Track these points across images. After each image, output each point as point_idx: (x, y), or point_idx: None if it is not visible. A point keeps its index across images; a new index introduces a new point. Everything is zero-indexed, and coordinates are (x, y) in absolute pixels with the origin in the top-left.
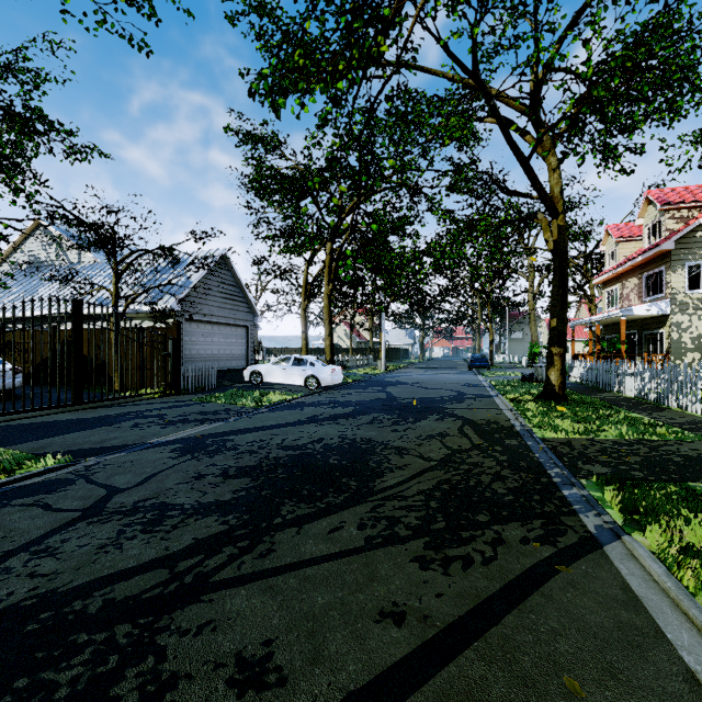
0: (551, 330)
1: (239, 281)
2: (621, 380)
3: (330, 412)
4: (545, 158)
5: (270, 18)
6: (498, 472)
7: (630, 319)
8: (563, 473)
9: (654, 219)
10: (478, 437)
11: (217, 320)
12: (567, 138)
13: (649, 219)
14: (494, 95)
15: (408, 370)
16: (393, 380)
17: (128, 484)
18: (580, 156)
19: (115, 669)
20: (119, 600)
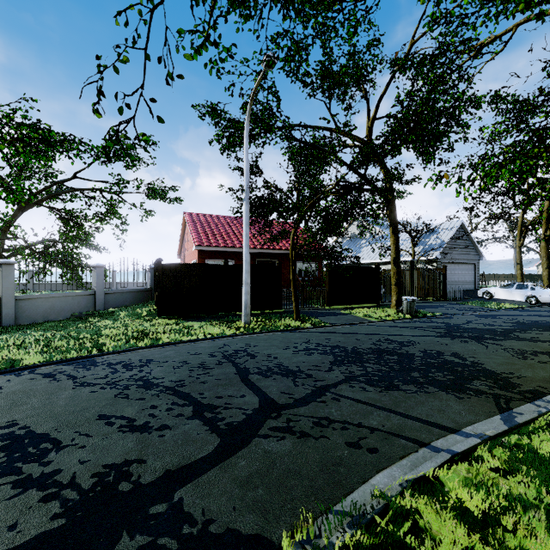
0: None
1: (470, 236)
2: None
3: (549, 314)
4: None
5: (503, 102)
6: None
7: None
8: None
9: None
10: None
11: (457, 261)
12: None
13: None
14: None
15: None
16: None
17: (471, 320)
18: None
19: (506, 334)
20: (497, 330)
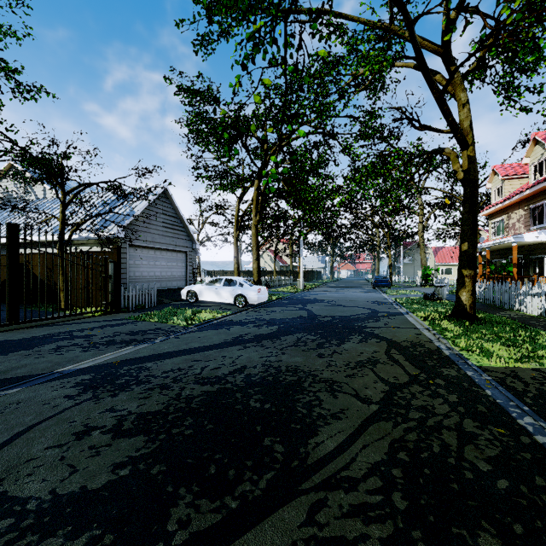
0: (461, 254)
1: (179, 213)
2: (522, 299)
3: (255, 332)
4: (455, 94)
5: None
6: (460, 424)
7: (517, 245)
8: (540, 425)
9: (541, 158)
10: (411, 364)
11: (159, 246)
12: (470, 81)
13: (536, 158)
14: (420, 14)
15: (322, 288)
16: (311, 297)
17: None
18: (534, 53)
19: None
20: None
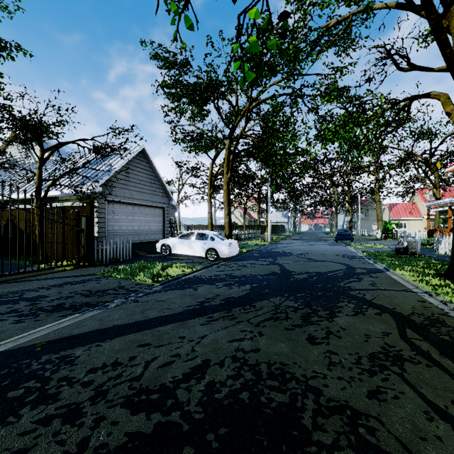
0: None
1: (156, 171)
2: None
3: (225, 294)
4: (450, 26)
5: None
6: None
7: None
8: None
9: None
10: None
11: (137, 202)
12: None
13: None
14: None
15: (288, 241)
16: (279, 250)
17: None
18: None
19: None
20: None
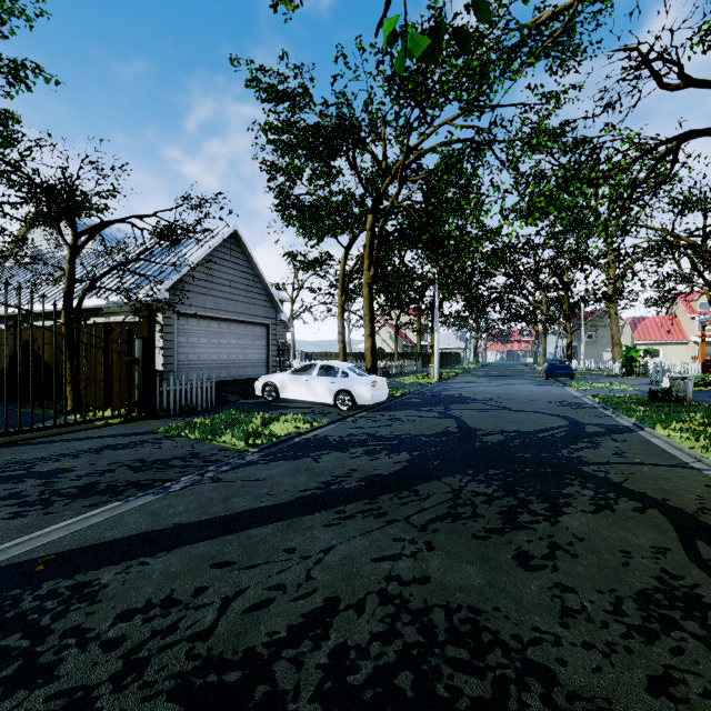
0: None
1: (256, 267)
2: None
3: (366, 470)
4: None
5: None
6: None
7: None
8: None
9: None
10: None
11: (226, 316)
12: None
13: None
14: None
15: (467, 378)
16: (454, 393)
17: None
18: None
19: None
20: None
